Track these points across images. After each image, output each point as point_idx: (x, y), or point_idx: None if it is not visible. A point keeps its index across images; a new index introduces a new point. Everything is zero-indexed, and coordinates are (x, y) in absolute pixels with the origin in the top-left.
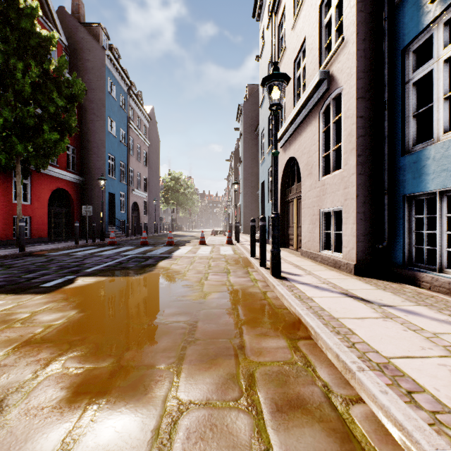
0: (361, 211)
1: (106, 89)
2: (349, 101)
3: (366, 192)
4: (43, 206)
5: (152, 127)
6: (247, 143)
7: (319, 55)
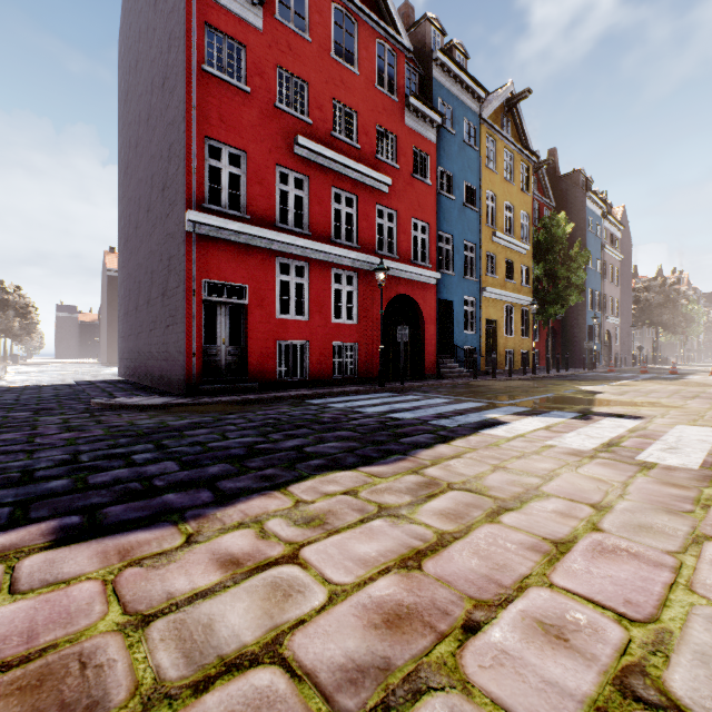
0: None
1: (586, 229)
2: None
3: None
4: (543, 342)
5: (623, 233)
6: None
7: None
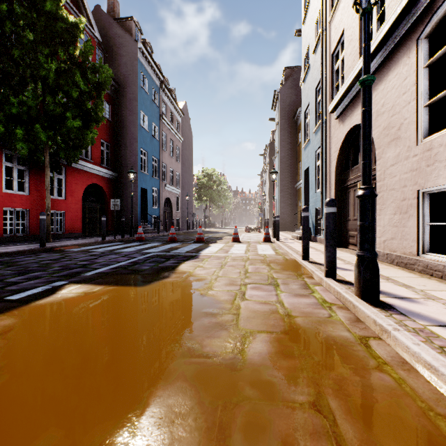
0: None
1: (138, 83)
2: None
3: None
4: (77, 201)
5: (185, 123)
6: (284, 131)
7: None
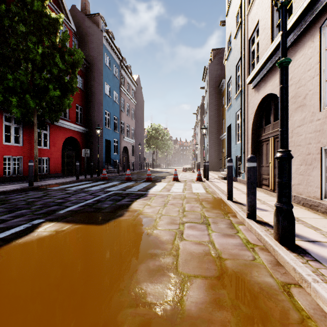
0: None
1: (103, 62)
2: None
3: None
4: (58, 150)
5: (138, 91)
6: (212, 97)
7: None
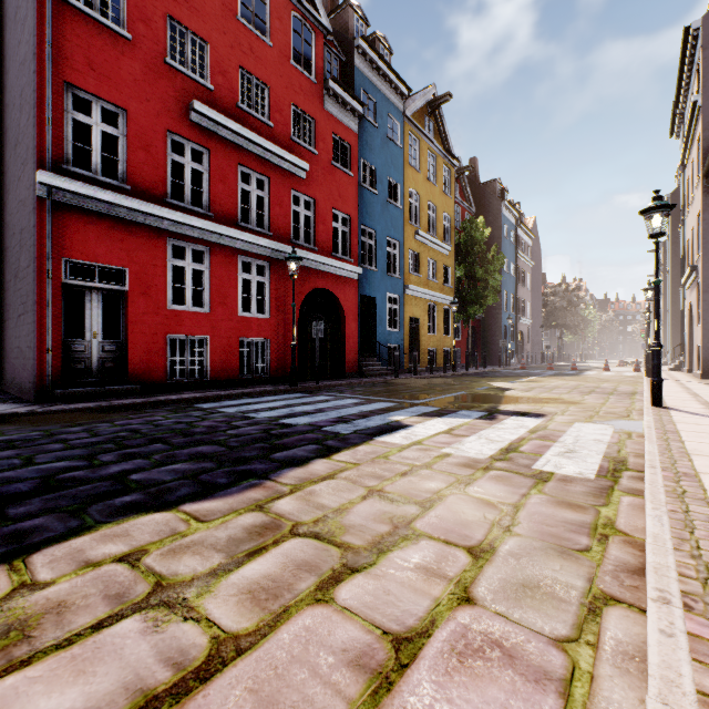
0: (704, 348)
1: (502, 235)
2: (700, 291)
3: (708, 338)
4: (465, 340)
5: (534, 242)
6: (677, 245)
7: (696, 248)
